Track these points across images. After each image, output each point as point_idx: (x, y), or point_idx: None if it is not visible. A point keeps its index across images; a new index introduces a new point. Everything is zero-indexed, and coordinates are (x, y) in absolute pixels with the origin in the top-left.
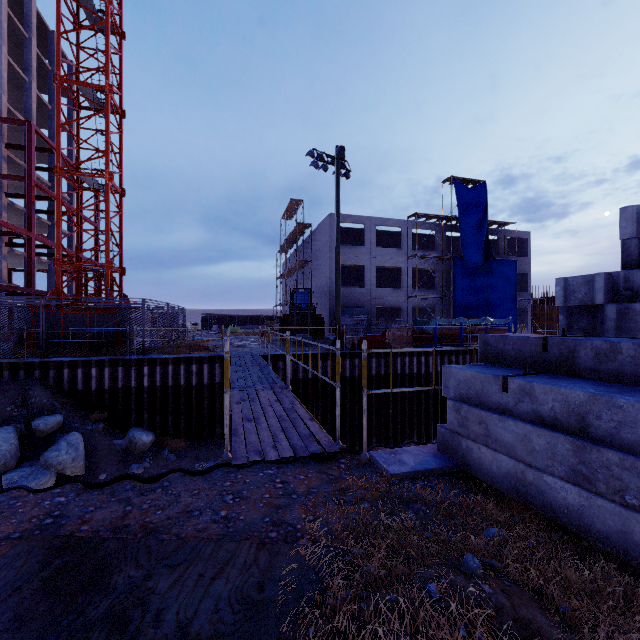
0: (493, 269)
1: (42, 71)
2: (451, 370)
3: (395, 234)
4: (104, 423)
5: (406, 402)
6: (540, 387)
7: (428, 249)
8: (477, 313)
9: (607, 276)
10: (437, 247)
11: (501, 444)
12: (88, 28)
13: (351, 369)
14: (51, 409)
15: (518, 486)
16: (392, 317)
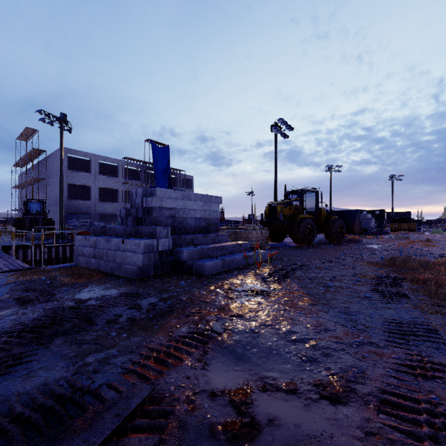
0: None
1: None
2: (77, 237)
3: (115, 167)
4: None
5: None
6: (91, 238)
7: (138, 179)
8: None
9: (126, 209)
10: (142, 179)
11: (84, 255)
12: None
13: (71, 252)
14: None
15: (87, 264)
16: (113, 221)
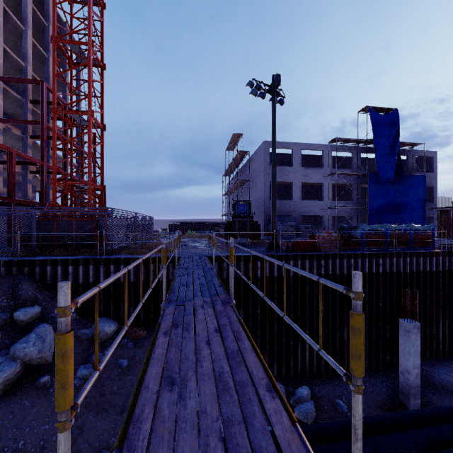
0: (404, 183)
1: (58, 51)
2: None
3: (316, 157)
4: (78, 312)
5: (337, 300)
6: None
7: (344, 168)
8: (389, 220)
9: None
10: (353, 166)
11: None
12: (78, 2)
13: (286, 269)
14: (34, 300)
15: None
16: (314, 224)
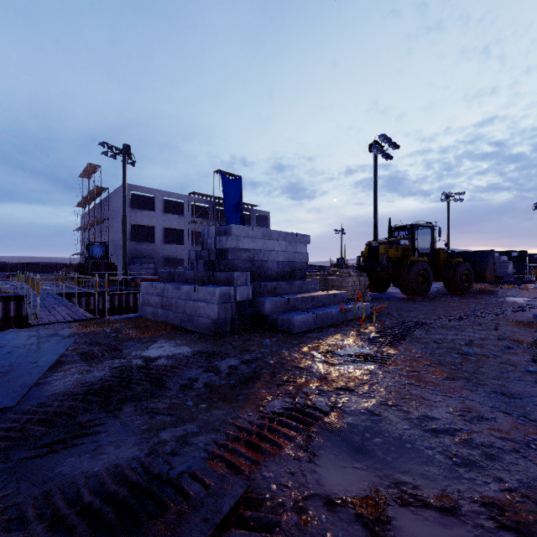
0: None
1: None
2: (142, 283)
3: (181, 204)
4: None
5: None
6: (158, 285)
7: (206, 217)
8: None
9: (197, 252)
10: (210, 217)
11: (151, 304)
12: None
13: (134, 301)
14: None
15: (154, 315)
16: (179, 266)
